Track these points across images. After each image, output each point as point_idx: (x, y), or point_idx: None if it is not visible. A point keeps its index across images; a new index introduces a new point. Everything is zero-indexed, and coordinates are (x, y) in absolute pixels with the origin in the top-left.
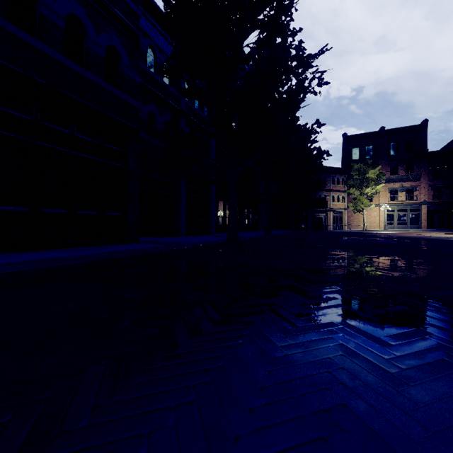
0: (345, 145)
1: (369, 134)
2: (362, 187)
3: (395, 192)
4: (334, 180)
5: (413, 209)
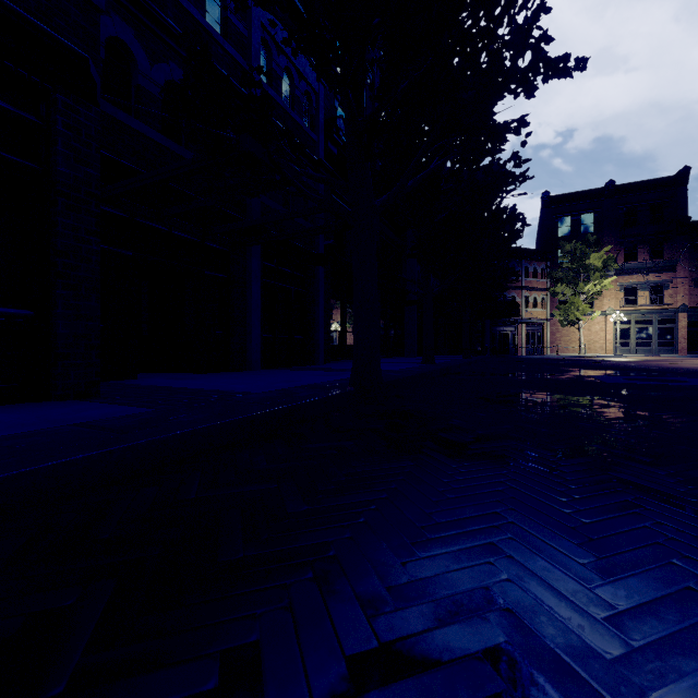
0: (546, 212)
1: (588, 193)
2: (576, 282)
3: (632, 292)
4: (528, 271)
5: (662, 319)
